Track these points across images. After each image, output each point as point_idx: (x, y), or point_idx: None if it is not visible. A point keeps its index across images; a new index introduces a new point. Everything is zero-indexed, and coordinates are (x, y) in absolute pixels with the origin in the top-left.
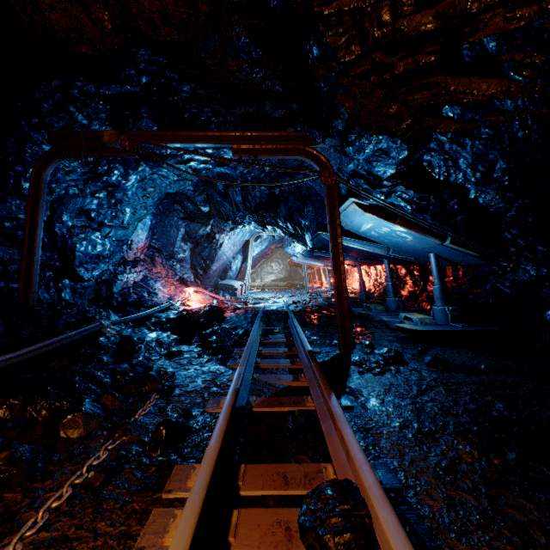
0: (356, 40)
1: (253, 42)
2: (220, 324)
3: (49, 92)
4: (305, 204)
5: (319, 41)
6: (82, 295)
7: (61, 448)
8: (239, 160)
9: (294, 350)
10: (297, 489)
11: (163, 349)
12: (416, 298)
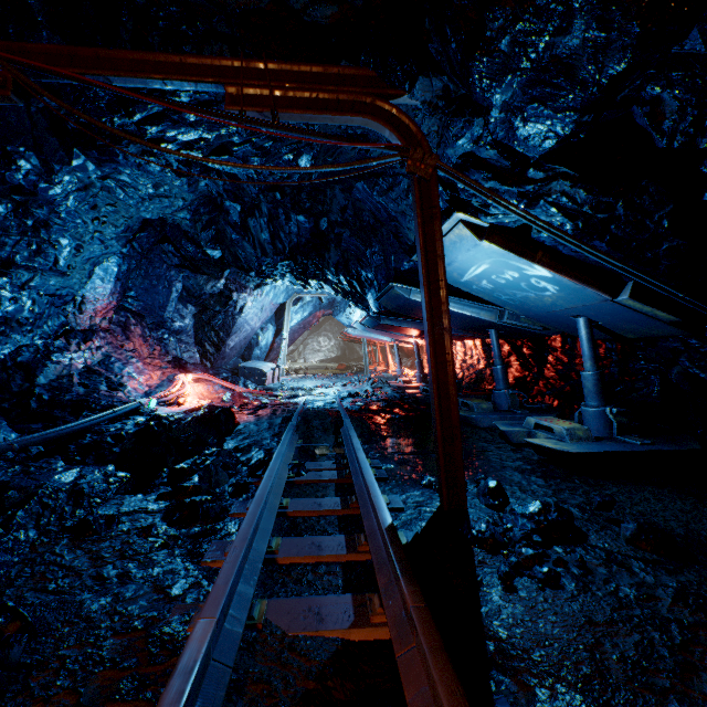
0: None
1: None
2: (222, 440)
3: None
4: (368, 243)
5: None
6: None
7: None
8: (238, 115)
9: (353, 504)
10: None
11: (79, 510)
12: (526, 387)
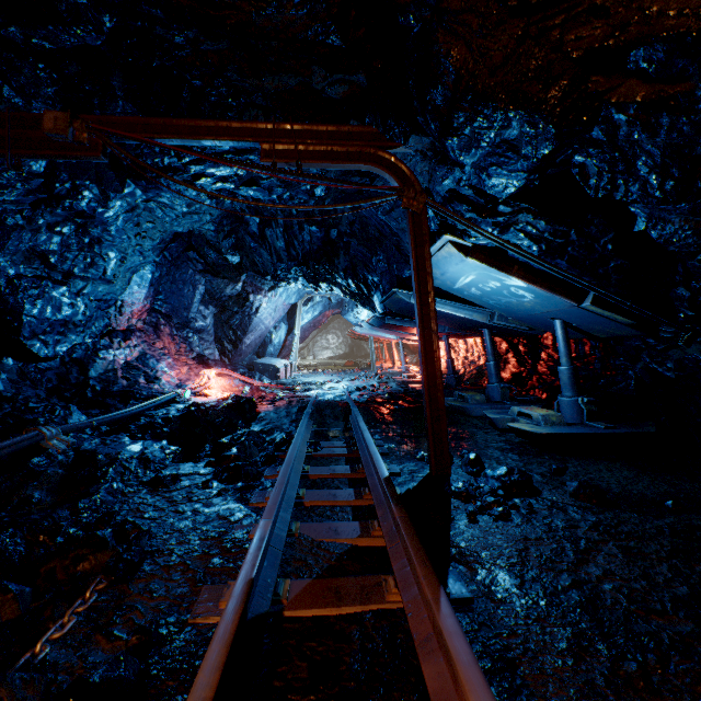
0: None
1: None
2: (249, 424)
3: None
4: (374, 252)
5: None
6: (37, 381)
7: None
8: (272, 167)
9: (360, 470)
10: None
11: (149, 471)
12: (522, 382)
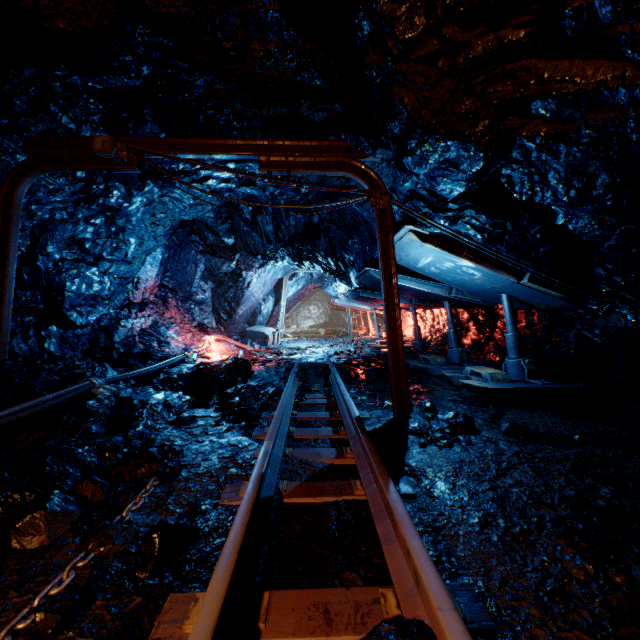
0: (420, 10)
1: (285, 18)
2: (246, 381)
3: (21, 84)
4: (350, 235)
5: (371, 11)
6: (74, 345)
7: (10, 565)
8: (268, 175)
9: (337, 414)
10: (345, 634)
11: (172, 414)
12: (481, 348)
